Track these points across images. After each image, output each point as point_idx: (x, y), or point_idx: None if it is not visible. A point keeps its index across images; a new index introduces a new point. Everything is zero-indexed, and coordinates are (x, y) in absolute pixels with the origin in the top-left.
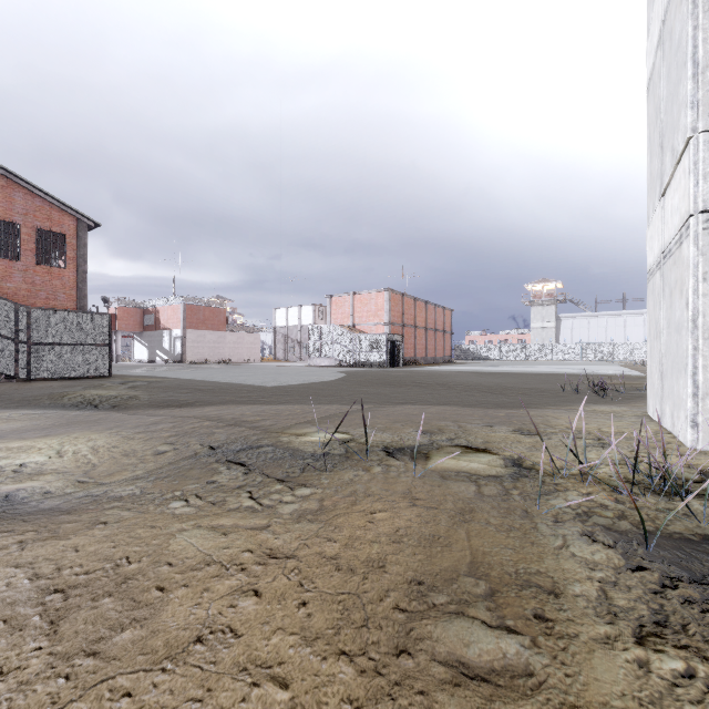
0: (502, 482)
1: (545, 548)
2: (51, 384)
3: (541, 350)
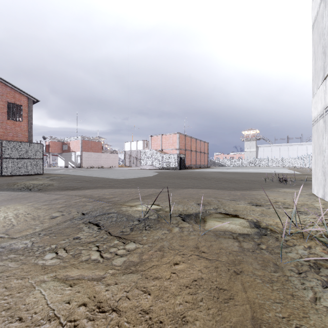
0: (253, 239)
1: (304, 302)
2: (11, 178)
3: (249, 162)
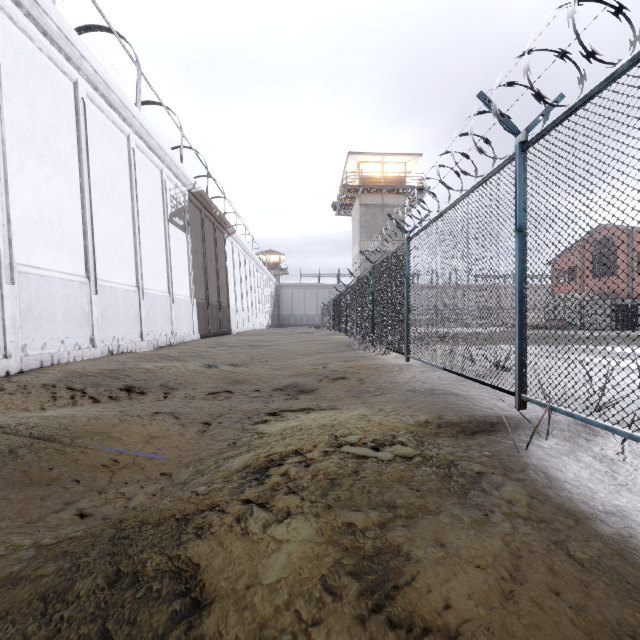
0: None
1: None
2: None
3: None
